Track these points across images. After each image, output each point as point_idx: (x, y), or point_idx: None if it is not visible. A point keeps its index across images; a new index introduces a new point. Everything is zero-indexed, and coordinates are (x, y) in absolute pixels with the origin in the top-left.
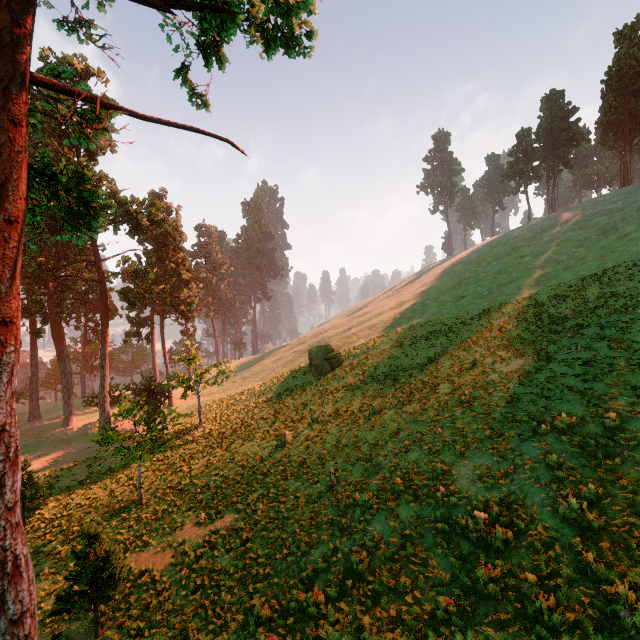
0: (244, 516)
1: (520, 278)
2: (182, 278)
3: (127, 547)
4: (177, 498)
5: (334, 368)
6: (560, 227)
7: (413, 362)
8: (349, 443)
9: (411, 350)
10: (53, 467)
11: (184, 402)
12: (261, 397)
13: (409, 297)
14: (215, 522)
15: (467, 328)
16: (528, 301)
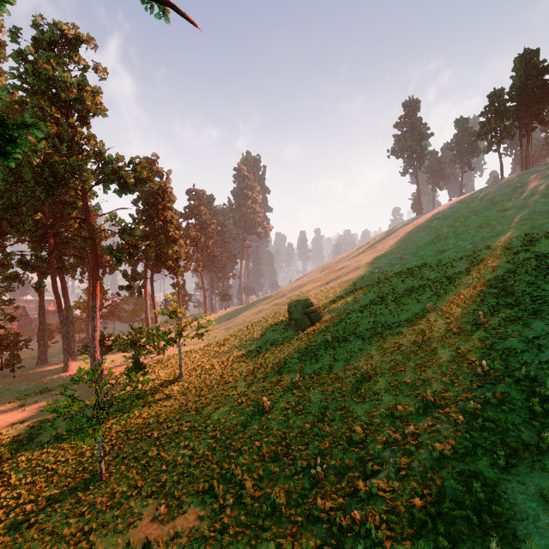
0: (210, 514)
1: (507, 231)
2: (169, 235)
3: (71, 547)
4: (139, 476)
5: (313, 322)
6: (543, 180)
7: (398, 318)
8: (336, 417)
9: (395, 305)
10: (40, 417)
11: (172, 350)
12: (241, 350)
13: (385, 252)
14: (176, 519)
15: (456, 283)
16: (525, 254)
